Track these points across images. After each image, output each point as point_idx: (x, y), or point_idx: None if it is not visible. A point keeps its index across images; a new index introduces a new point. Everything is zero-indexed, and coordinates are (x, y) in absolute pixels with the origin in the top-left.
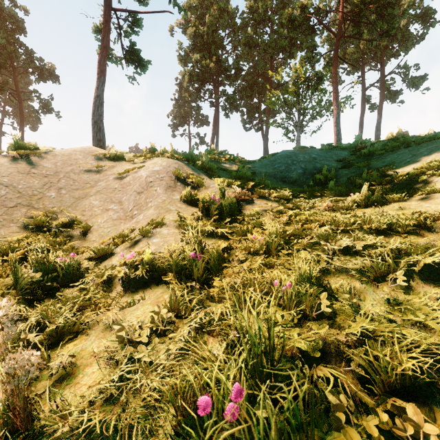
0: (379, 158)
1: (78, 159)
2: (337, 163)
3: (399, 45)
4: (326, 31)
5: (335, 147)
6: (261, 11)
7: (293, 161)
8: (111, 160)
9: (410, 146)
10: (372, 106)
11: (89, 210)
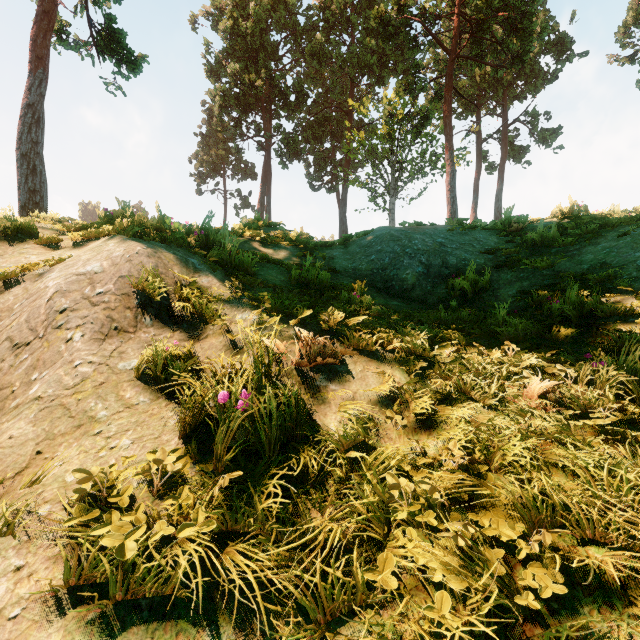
0: (566, 252)
1: None
2: (486, 258)
3: (526, 83)
4: (434, 48)
5: (474, 226)
6: (337, 7)
7: (405, 250)
8: None
9: (627, 233)
10: (490, 166)
11: None
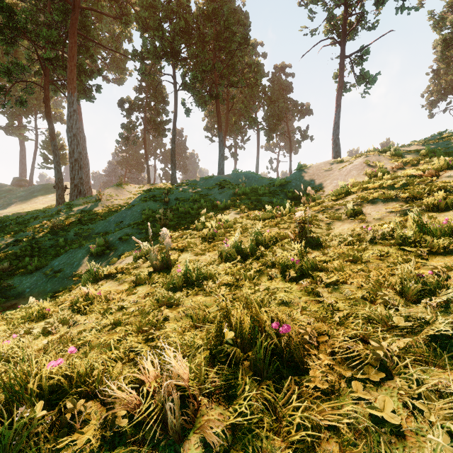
0: None
1: (322, 167)
2: None
3: None
4: None
5: None
6: None
7: None
8: (337, 163)
9: None
10: None
11: (325, 186)
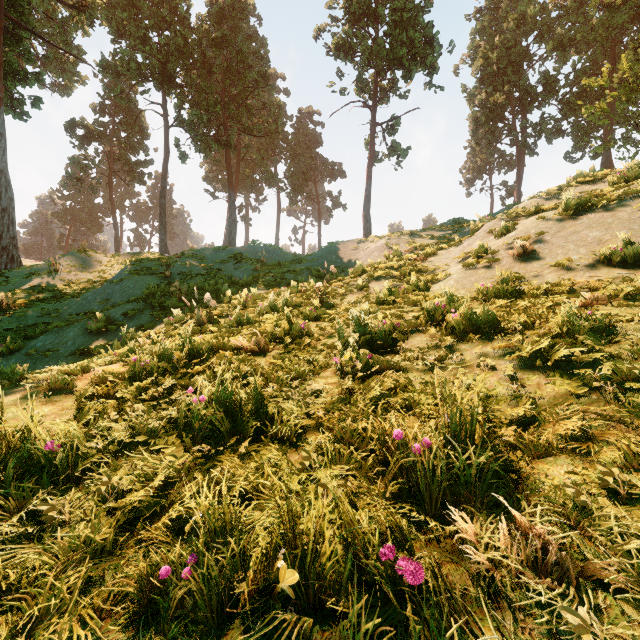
0: None
1: (349, 245)
2: None
3: None
4: None
5: None
6: None
7: None
8: (363, 243)
9: None
10: None
11: (351, 265)
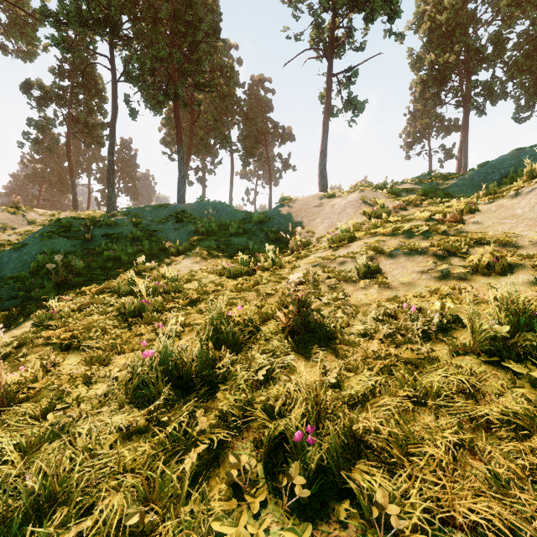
0: None
1: (310, 201)
2: None
3: None
4: None
5: None
6: None
7: (494, 169)
8: (327, 198)
9: None
10: None
11: (315, 226)
